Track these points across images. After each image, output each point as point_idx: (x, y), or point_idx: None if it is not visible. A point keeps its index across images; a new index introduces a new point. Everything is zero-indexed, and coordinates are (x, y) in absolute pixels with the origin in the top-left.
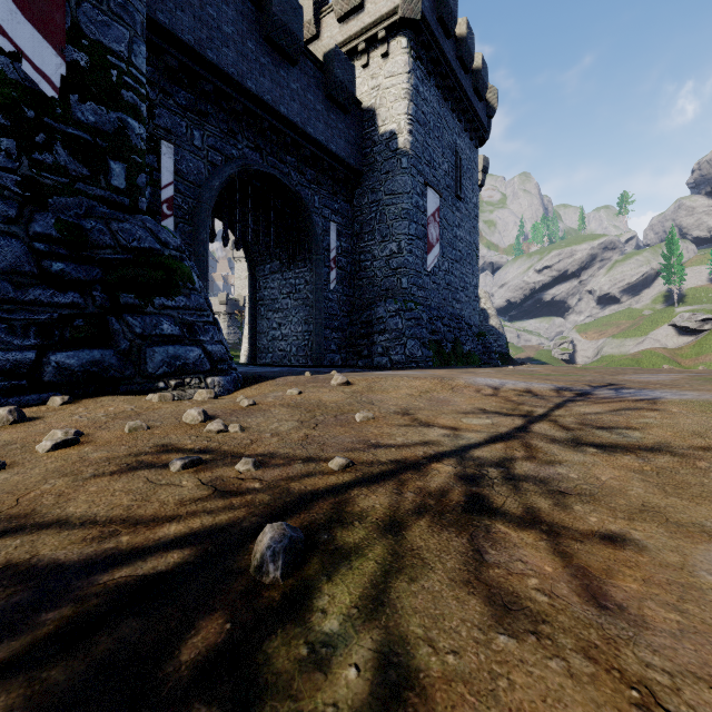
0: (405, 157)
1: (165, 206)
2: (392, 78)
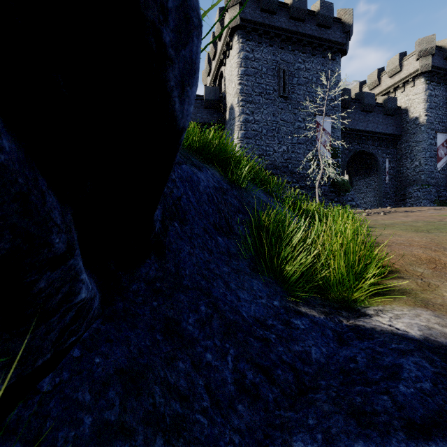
0: (423, 126)
1: None
2: (416, 95)
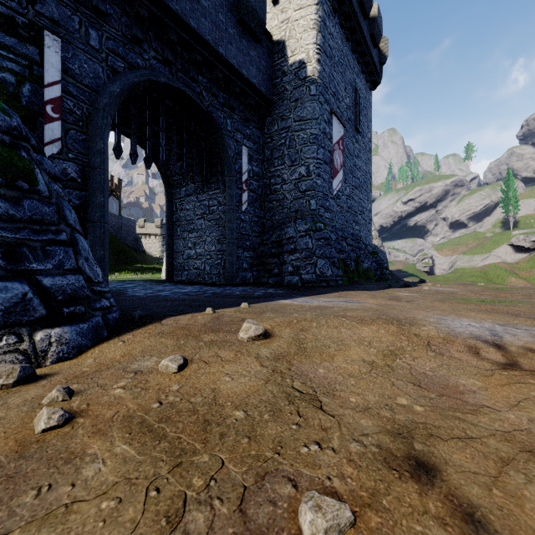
0: (314, 84)
1: (49, 107)
2: (301, 10)
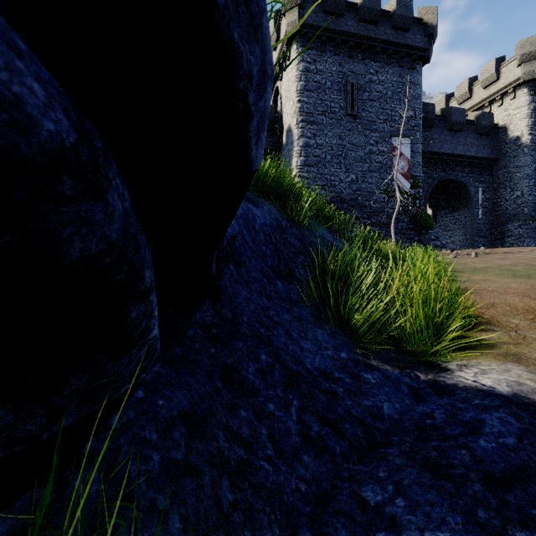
0: (526, 148)
1: None
2: (517, 110)
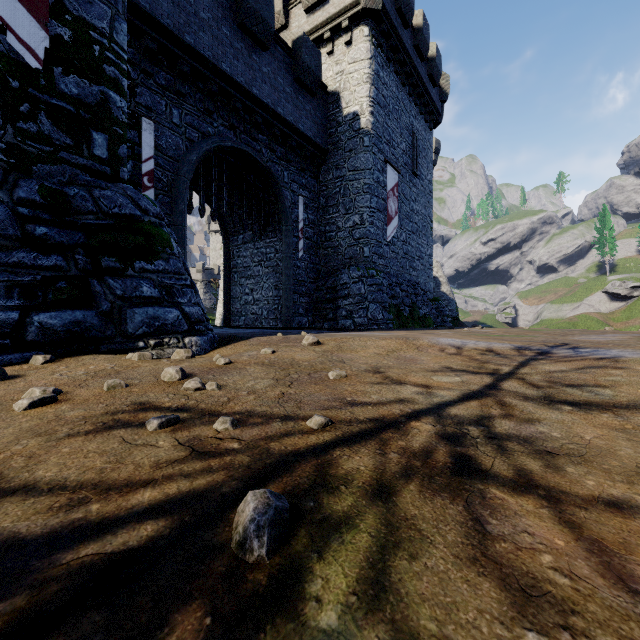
0: (367, 136)
1: (145, 178)
2: (355, 64)
